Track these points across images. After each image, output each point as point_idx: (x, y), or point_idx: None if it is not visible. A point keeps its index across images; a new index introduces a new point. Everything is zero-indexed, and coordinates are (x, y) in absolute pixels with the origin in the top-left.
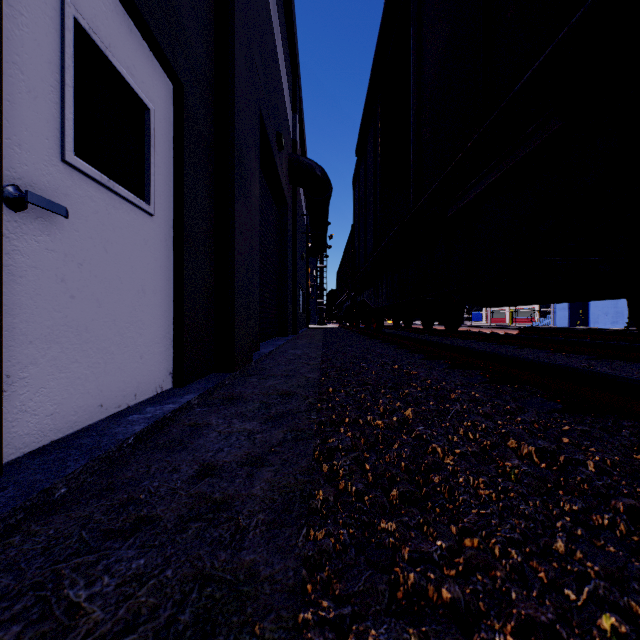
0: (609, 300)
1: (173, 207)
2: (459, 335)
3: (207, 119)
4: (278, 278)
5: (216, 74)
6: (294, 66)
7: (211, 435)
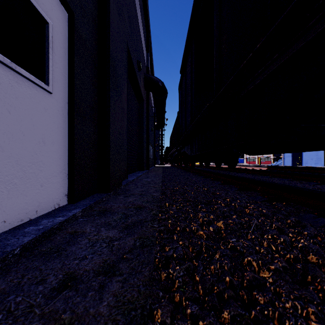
0: (313, 152)
1: (68, 90)
2: (236, 170)
3: (92, 40)
4: (138, 140)
5: (98, 15)
6: (147, 27)
7: (82, 242)
